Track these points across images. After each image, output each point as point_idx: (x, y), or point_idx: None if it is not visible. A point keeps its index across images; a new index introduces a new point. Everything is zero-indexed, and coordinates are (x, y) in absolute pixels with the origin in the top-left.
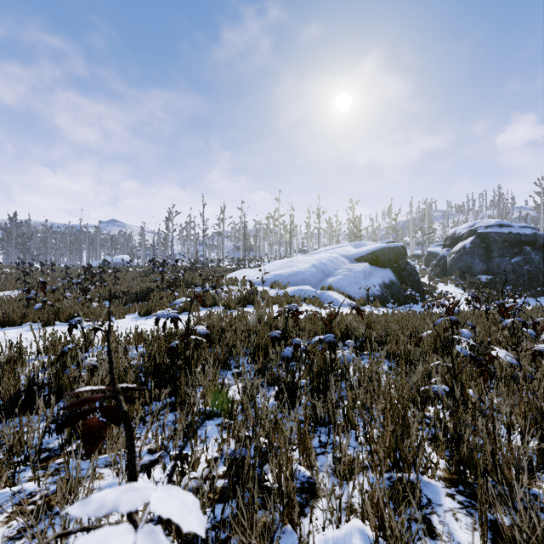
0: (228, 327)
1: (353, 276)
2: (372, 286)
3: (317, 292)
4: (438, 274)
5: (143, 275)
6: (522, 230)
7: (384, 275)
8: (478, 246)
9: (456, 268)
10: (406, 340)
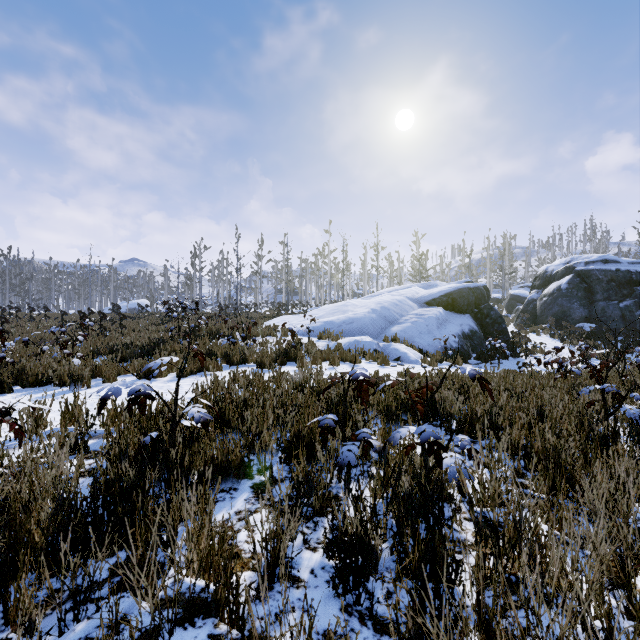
0: (253, 399)
1: (424, 324)
2: (449, 336)
3: (379, 345)
4: (525, 322)
5: (158, 323)
6: (632, 267)
7: (463, 323)
8: (578, 287)
9: (549, 314)
10: (547, 427)
